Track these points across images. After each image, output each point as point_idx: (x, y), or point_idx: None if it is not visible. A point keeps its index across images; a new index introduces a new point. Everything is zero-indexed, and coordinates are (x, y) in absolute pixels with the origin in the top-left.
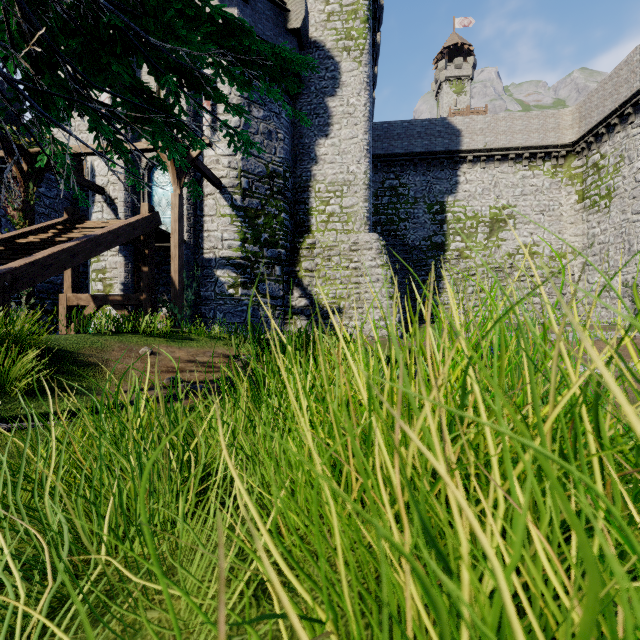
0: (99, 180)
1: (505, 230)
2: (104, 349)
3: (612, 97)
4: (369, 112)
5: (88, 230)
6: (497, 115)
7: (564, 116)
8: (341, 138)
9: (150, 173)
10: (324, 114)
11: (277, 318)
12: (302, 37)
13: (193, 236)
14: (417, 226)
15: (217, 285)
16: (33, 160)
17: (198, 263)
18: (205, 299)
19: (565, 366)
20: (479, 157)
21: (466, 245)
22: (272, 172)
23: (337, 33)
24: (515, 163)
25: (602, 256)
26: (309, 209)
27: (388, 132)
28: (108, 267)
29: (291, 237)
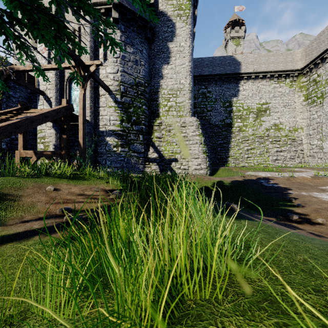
0: (41, 87)
1: (264, 116)
2: (21, 187)
3: (324, 43)
4: (191, 50)
5: (30, 114)
6: (260, 54)
7: (297, 54)
8: (176, 64)
9: (70, 83)
10: (166, 51)
11: (140, 164)
12: (154, 8)
13: (93, 118)
14: (217, 114)
15: (107, 146)
16: (0, 74)
17: (96, 133)
18: (100, 153)
19: (311, 194)
20: (250, 76)
21: (243, 124)
22: (138, 83)
23: (174, 7)
24: (270, 80)
25: (318, 130)
26: (158, 104)
27: (201, 63)
28: (46, 136)
29: (148, 119)
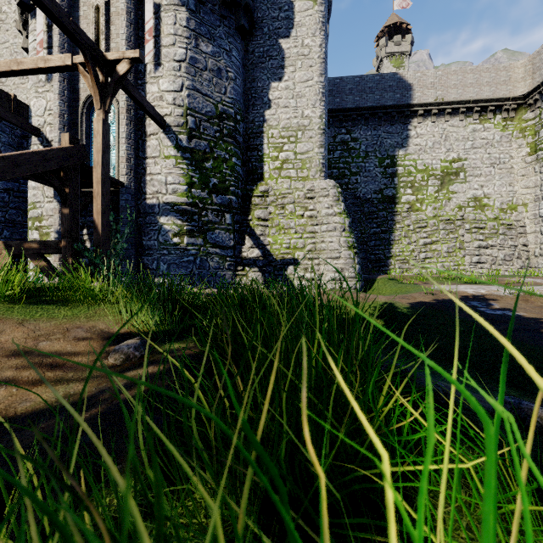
0: (35, 121)
1: (456, 183)
2: None
3: None
4: (325, 54)
5: None
6: (448, 69)
7: (516, 69)
8: (295, 81)
9: (89, 113)
10: (277, 56)
11: (227, 269)
12: None
13: (134, 179)
14: (368, 179)
15: (161, 233)
16: None
17: (140, 209)
18: (148, 249)
19: None
20: (430, 111)
21: (417, 198)
22: (222, 113)
23: None
24: (465, 117)
25: None
26: (262, 156)
27: (340, 87)
28: (44, 214)
29: (243, 184)
